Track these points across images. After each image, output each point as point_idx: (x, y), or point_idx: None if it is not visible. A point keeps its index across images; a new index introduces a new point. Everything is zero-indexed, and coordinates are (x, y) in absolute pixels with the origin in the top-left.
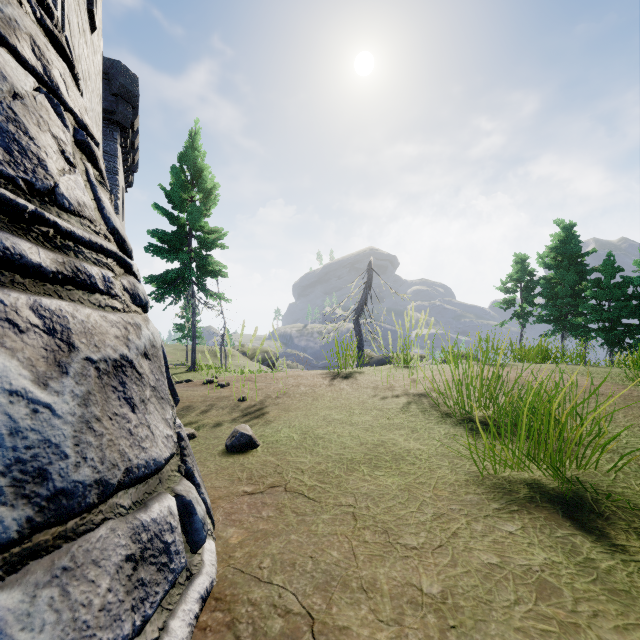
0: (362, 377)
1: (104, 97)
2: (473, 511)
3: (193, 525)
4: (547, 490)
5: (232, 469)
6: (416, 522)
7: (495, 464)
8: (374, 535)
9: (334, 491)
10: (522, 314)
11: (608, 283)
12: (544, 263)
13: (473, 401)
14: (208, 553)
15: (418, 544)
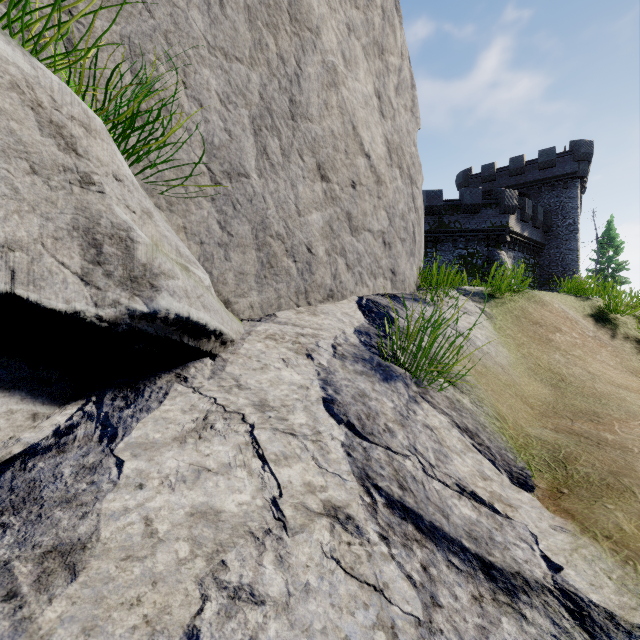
0: None
1: None
2: None
3: None
4: None
5: None
6: None
7: None
8: None
9: None
10: None
11: None
12: None
13: None
14: None
15: None
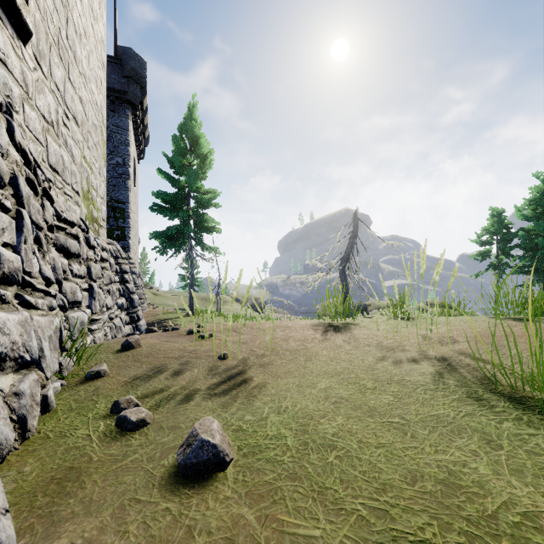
0: (359, 330)
1: (118, 80)
2: None
3: None
4: None
5: None
6: None
7: None
8: None
9: None
10: (498, 265)
11: None
12: (523, 215)
13: None
14: None
15: None
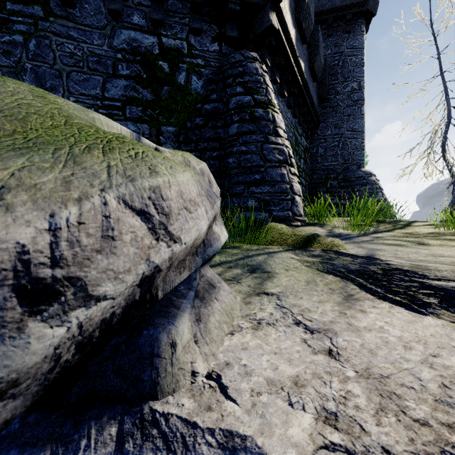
0: None
1: None
2: None
3: None
4: None
5: None
6: None
7: None
8: None
9: None
10: None
11: None
12: None
13: None
14: None
15: None
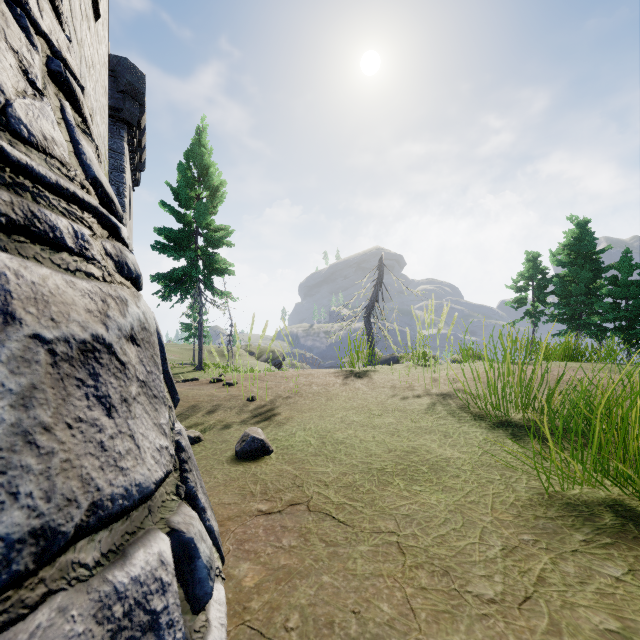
0: (377, 376)
1: (111, 94)
2: (553, 544)
3: (195, 574)
4: (638, 514)
5: (243, 480)
6: (483, 559)
7: (563, 479)
8: (432, 578)
9: (368, 511)
10: (534, 313)
11: (625, 281)
12: (557, 261)
13: (509, 402)
14: (215, 606)
15: (495, 594)
